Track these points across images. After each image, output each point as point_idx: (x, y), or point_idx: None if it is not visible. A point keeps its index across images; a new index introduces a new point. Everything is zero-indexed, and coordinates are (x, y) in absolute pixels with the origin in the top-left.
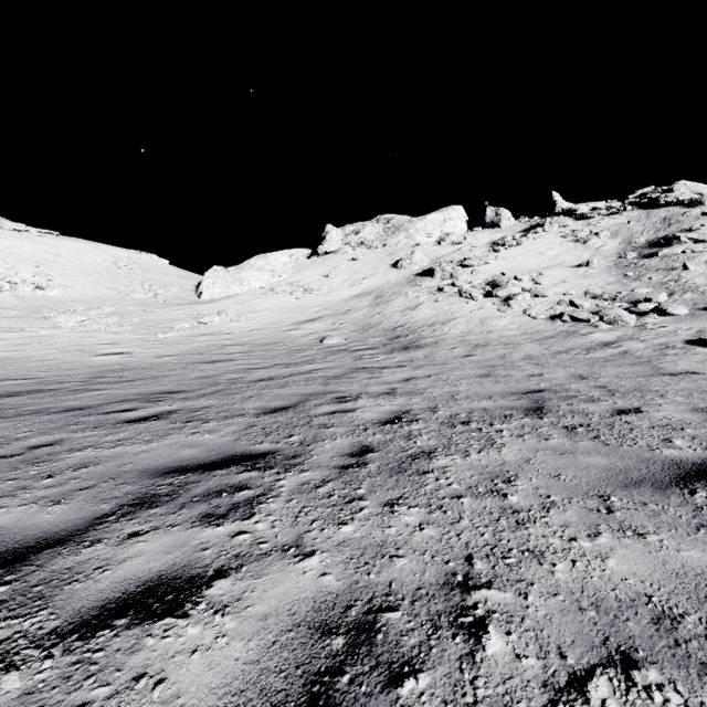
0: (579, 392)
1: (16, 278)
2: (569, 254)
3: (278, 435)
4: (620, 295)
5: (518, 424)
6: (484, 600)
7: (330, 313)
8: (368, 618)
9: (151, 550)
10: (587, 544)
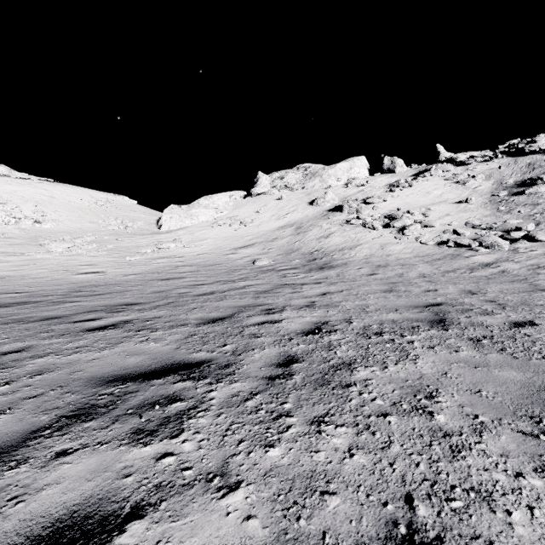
0: (473, 306)
1: (19, 215)
2: (451, 193)
3: (214, 344)
4: (495, 225)
5: (426, 336)
6: None
7: (261, 240)
8: None
9: (73, 475)
10: (537, 482)
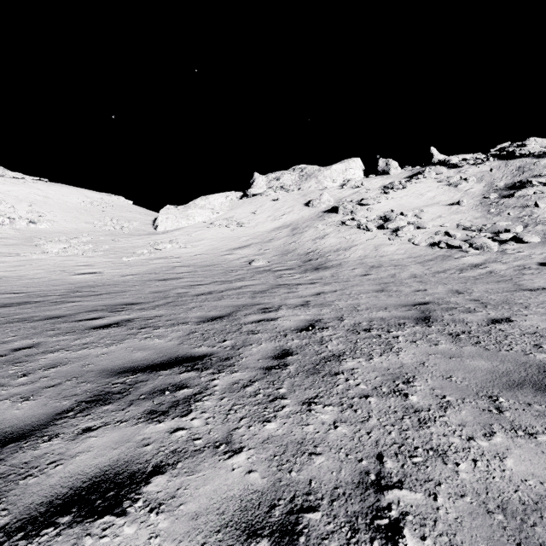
0: (457, 304)
1: (14, 215)
2: (444, 195)
3: (214, 340)
4: (485, 227)
5: (411, 331)
6: (397, 501)
7: (257, 241)
8: (290, 518)
9: (100, 445)
10: (484, 443)
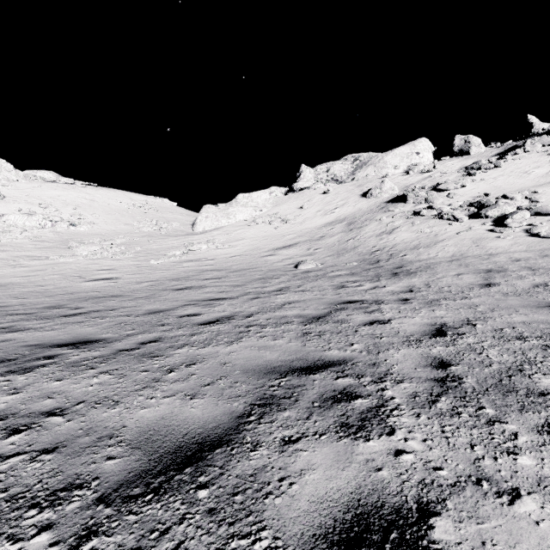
0: None
1: (56, 218)
2: None
3: None
4: None
5: None
6: None
7: (305, 239)
8: None
9: None
10: None
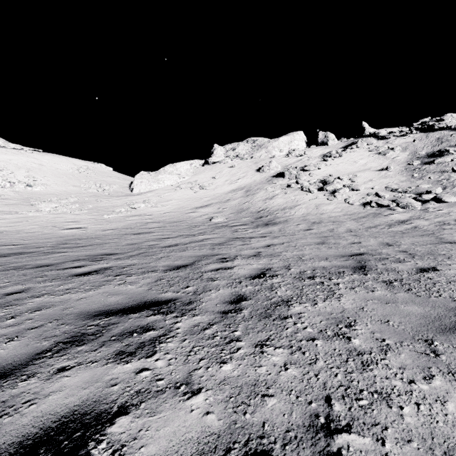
0: (389, 255)
1: (14, 180)
2: (374, 162)
3: (179, 286)
4: (409, 189)
5: (349, 279)
6: (346, 445)
7: (216, 201)
8: None
9: (72, 385)
10: (424, 386)
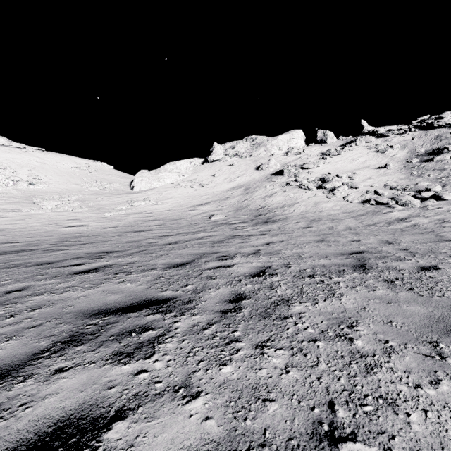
0: (389, 253)
1: (16, 178)
2: (373, 160)
3: (178, 285)
4: (408, 187)
5: (350, 278)
6: None
7: (216, 199)
8: None
9: (69, 387)
10: (431, 391)
